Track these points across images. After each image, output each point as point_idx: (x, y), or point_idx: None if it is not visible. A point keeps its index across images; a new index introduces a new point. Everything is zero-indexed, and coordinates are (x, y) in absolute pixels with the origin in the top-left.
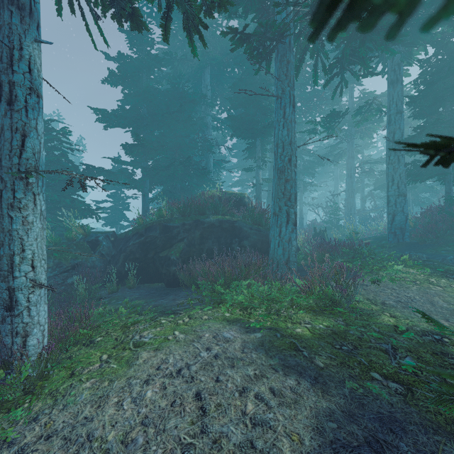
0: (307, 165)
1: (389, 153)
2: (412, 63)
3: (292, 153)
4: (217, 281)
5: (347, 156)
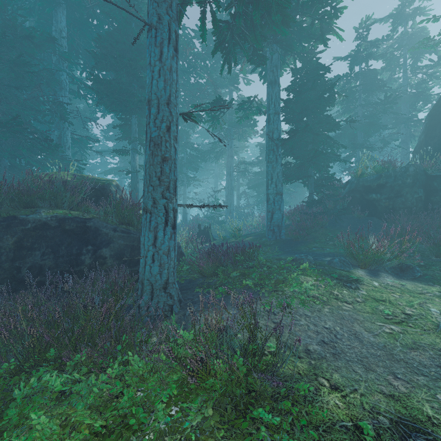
0: (191, 159)
1: (268, 152)
2: (282, 75)
3: (173, 118)
4: (3, 361)
5: (227, 155)
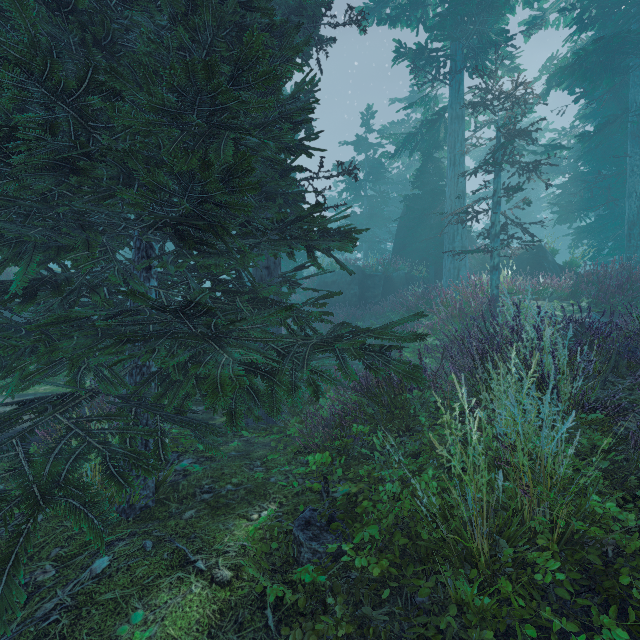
0: None
1: None
2: None
3: None
4: None
5: None
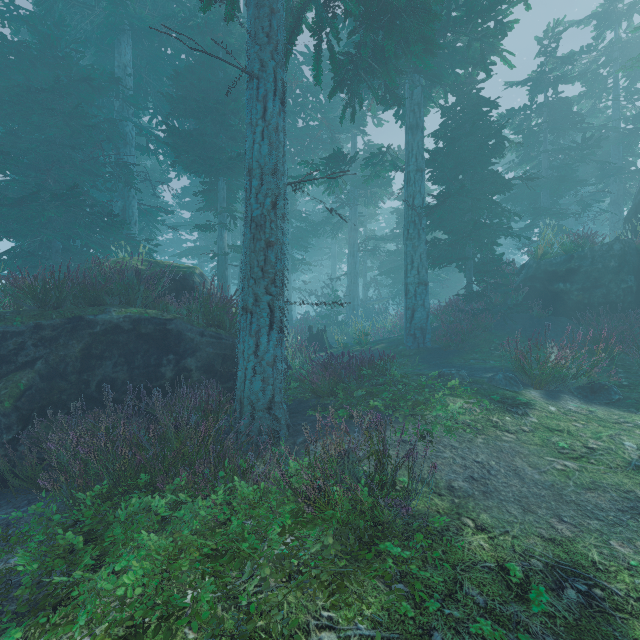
0: (298, 234)
1: (407, 224)
2: (428, 113)
3: (280, 192)
4: (92, 485)
5: (350, 227)
